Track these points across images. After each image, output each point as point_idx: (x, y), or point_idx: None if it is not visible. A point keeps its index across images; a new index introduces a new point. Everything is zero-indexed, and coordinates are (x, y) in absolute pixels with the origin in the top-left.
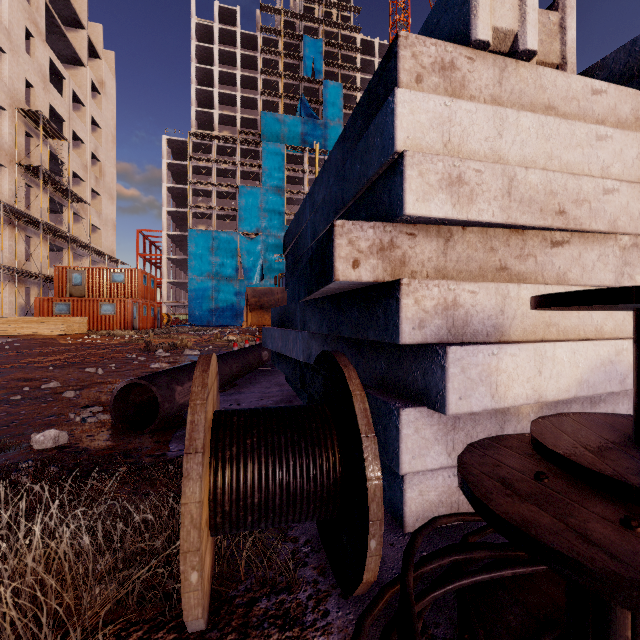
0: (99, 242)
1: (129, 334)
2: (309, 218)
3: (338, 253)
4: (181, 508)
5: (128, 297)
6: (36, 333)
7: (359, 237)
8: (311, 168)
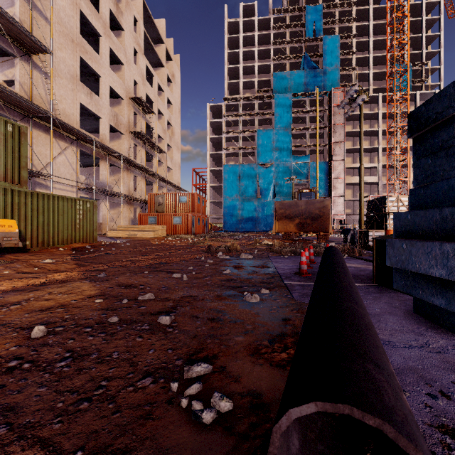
0: (171, 178)
1: (190, 237)
2: None
3: None
4: None
5: (189, 212)
6: (138, 236)
7: None
8: (312, 108)
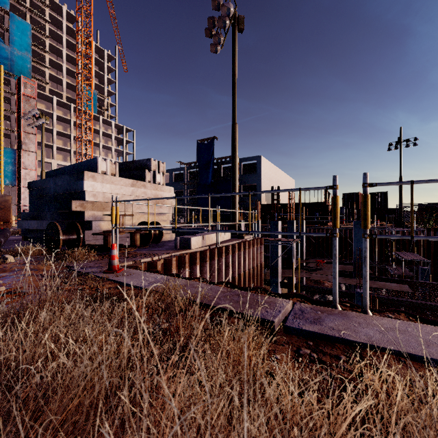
0: None
1: None
2: (53, 185)
3: (73, 206)
4: (60, 235)
5: None
6: None
7: (77, 203)
8: None
